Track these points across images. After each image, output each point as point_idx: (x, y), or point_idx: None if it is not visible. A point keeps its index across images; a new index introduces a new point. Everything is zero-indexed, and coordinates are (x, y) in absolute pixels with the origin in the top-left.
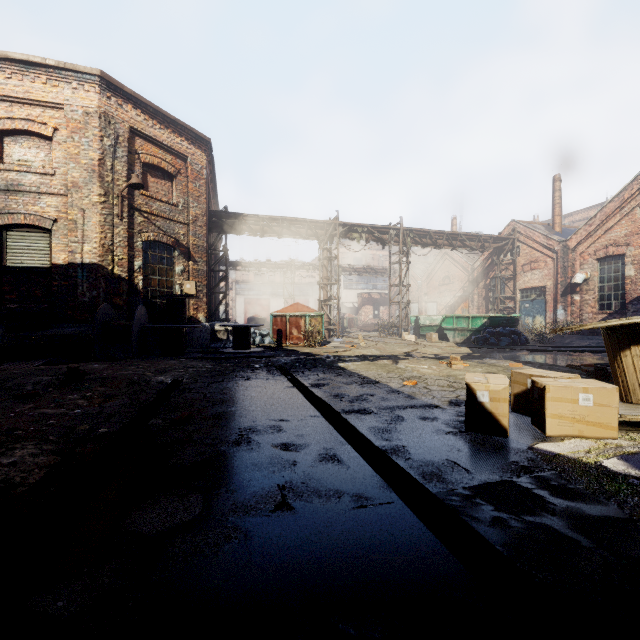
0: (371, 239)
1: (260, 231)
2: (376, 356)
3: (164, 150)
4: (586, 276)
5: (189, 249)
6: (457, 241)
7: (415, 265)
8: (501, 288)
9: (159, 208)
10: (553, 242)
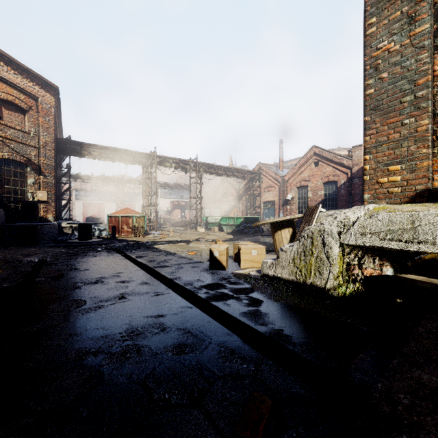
0: (178, 167)
1: (98, 156)
2: (177, 241)
3: (17, 90)
4: (292, 196)
5: (40, 166)
6: (230, 172)
7: (207, 184)
8: (254, 201)
9: (13, 134)
10: (278, 176)
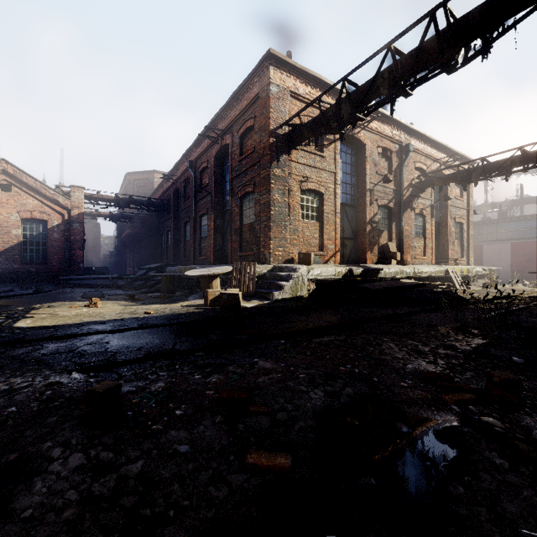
0: None
1: None
2: None
3: None
4: None
5: None
6: None
7: None
8: None
9: None
10: None
